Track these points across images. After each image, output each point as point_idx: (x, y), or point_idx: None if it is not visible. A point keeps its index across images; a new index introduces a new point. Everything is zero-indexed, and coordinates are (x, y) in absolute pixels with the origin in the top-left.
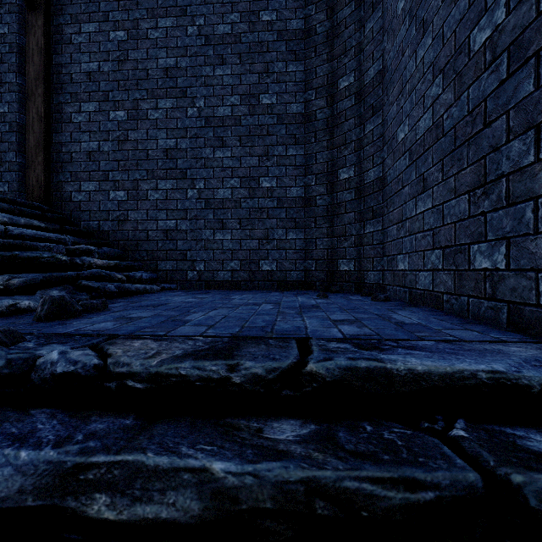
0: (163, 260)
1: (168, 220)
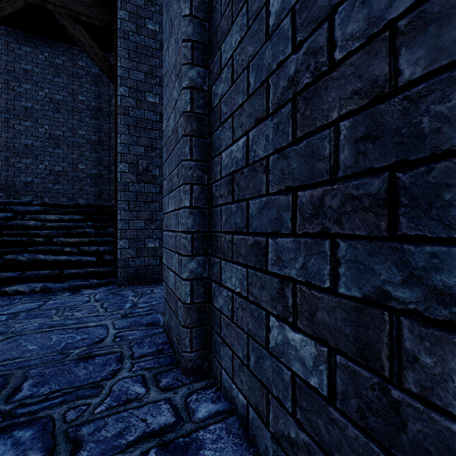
0: (25, 196)
1: (28, 177)
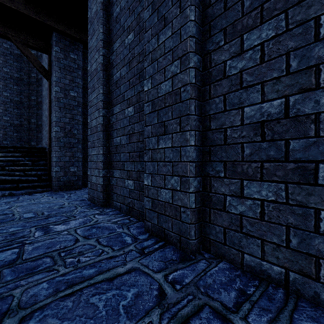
0: None
1: None
